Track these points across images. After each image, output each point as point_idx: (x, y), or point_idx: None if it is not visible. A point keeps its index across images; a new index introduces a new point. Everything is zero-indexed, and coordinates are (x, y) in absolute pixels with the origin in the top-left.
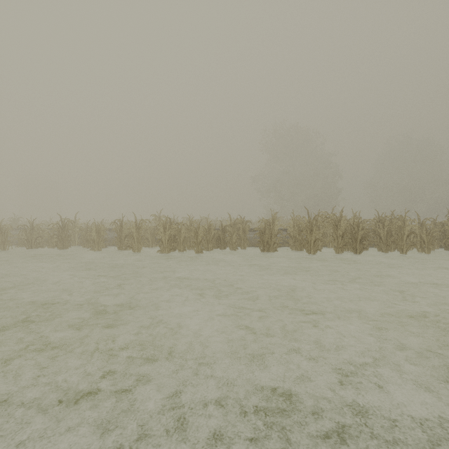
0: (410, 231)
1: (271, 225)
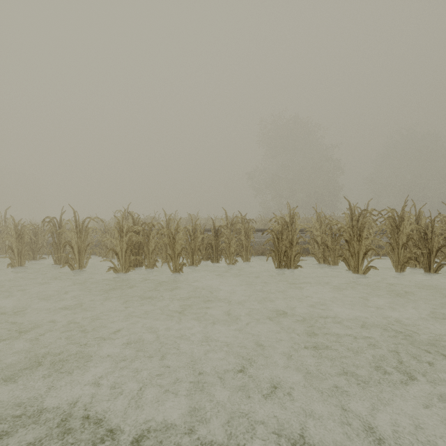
0: None
1: (288, 226)
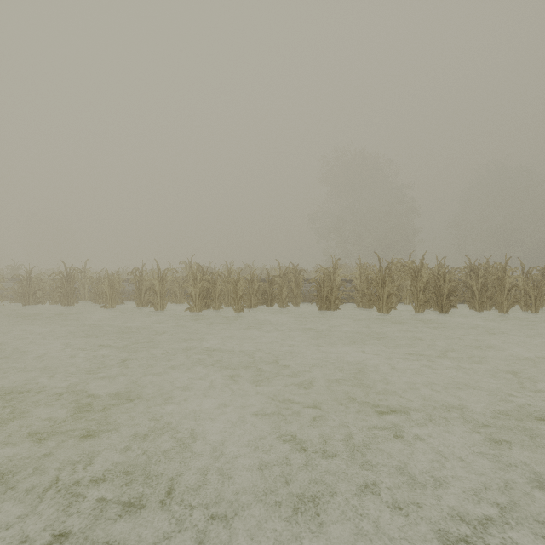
0: (512, 284)
1: (331, 276)
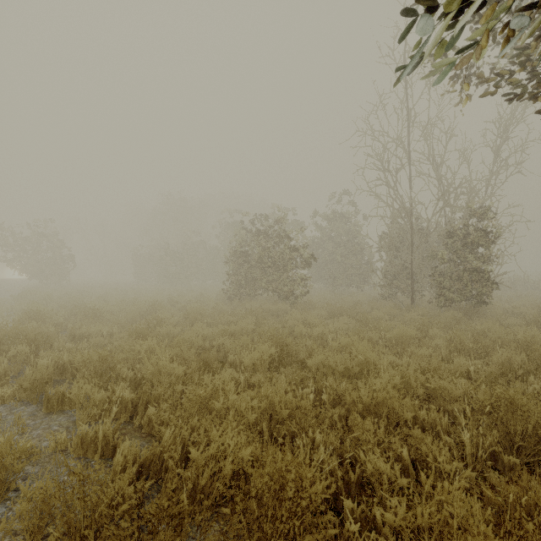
0: None
1: None
